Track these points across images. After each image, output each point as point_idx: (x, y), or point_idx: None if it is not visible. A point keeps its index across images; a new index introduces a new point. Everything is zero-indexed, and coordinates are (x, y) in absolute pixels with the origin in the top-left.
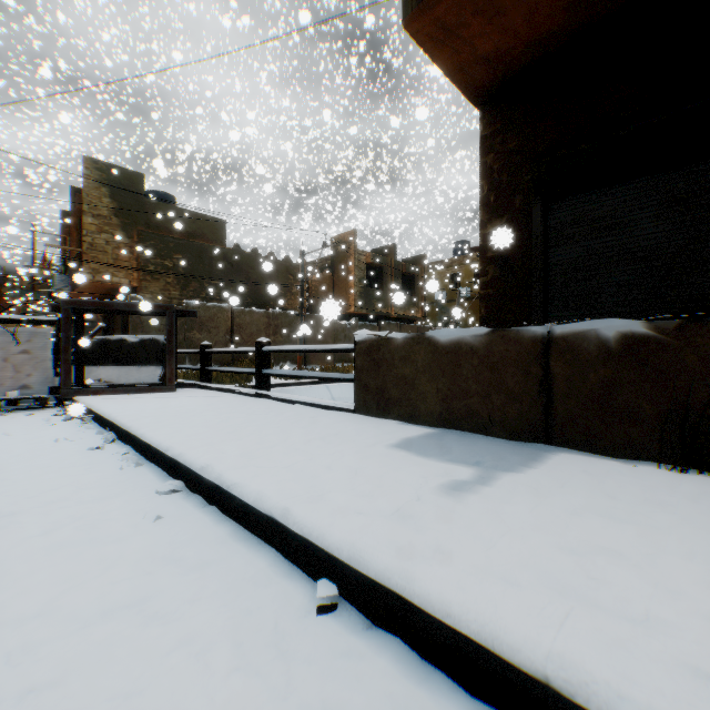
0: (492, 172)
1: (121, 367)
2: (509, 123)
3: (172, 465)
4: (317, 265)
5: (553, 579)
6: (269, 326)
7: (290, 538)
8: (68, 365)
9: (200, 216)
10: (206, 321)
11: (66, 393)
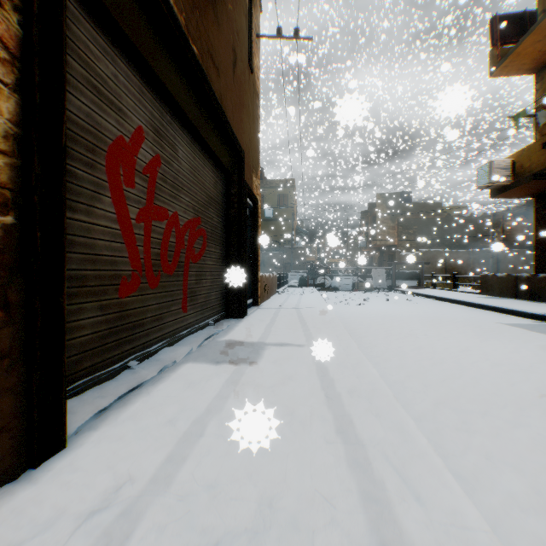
0: (536, 220)
1: (403, 281)
2: (541, 205)
3: (431, 297)
4: (512, 212)
5: (473, 300)
6: (468, 259)
7: (449, 300)
8: (394, 280)
9: (426, 204)
10: (430, 258)
11: (393, 287)
